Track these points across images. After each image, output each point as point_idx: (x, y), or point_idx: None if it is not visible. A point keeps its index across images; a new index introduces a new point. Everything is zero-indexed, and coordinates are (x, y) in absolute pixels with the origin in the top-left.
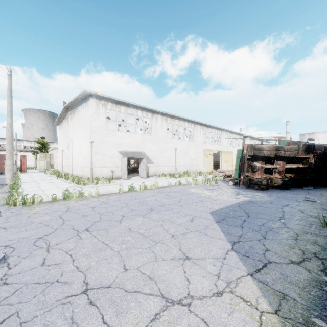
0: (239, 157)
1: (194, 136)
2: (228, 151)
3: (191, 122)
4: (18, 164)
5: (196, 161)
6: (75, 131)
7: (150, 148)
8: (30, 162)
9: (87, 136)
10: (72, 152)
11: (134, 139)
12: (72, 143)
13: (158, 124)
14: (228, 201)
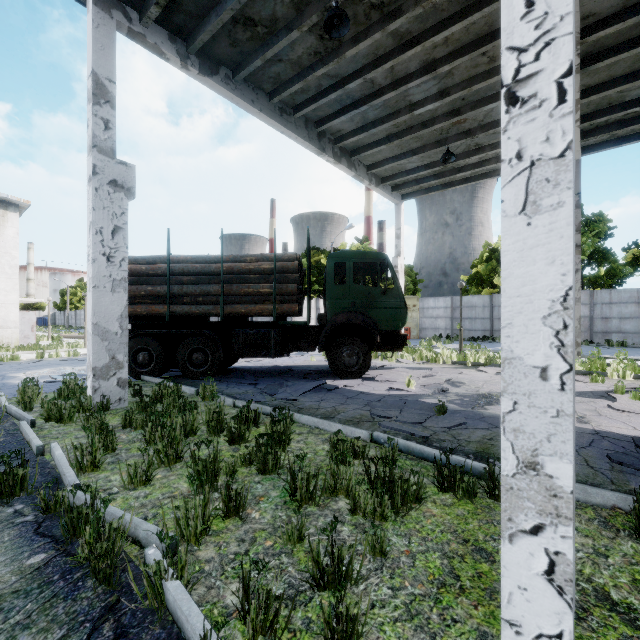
0: None
1: None
2: None
3: None
4: None
5: None
6: None
7: None
8: None
9: None
10: None
11: None
12: None
13: None
14: None
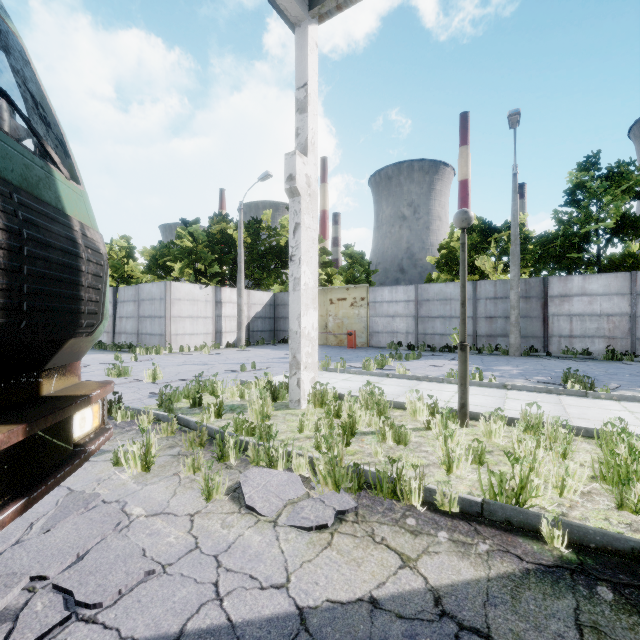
0: None
1: None
2: None
3: None
4: None
5: None
6: None
7: None
8: None
9: None
10: None
11: None
12: None
13: None
14: None
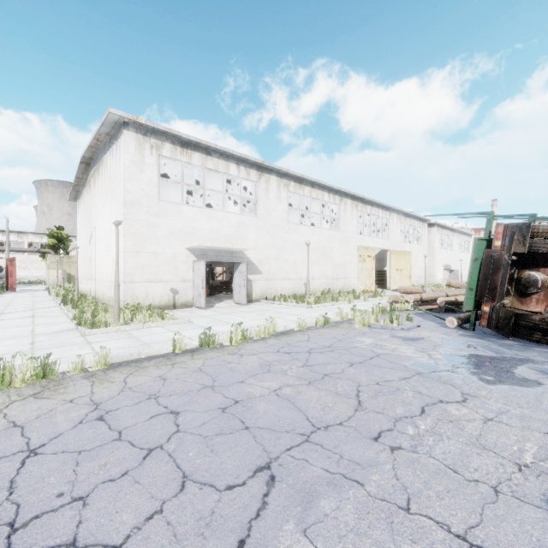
0: (478, 258)
1: (341, 220)
2: (402, 251)
3: (335, 192)
4: (19, 276)
5: (344, 270)
6: (100, 206)
7: (254, 242)
8: (41, 272)
9: (118, 214)
10: (96, 250)
11: (220, 222)
12: (96, 232)
13: (270, 195)
14: (523, 399)
